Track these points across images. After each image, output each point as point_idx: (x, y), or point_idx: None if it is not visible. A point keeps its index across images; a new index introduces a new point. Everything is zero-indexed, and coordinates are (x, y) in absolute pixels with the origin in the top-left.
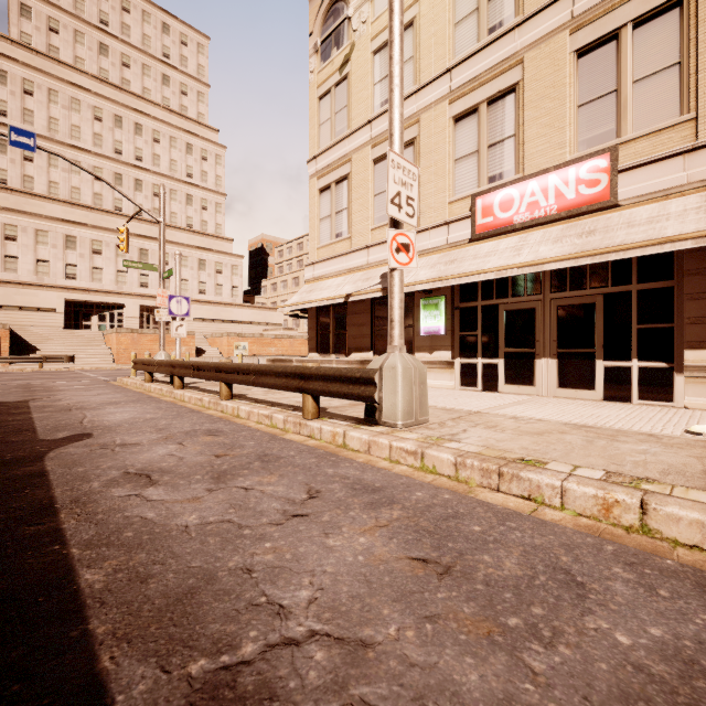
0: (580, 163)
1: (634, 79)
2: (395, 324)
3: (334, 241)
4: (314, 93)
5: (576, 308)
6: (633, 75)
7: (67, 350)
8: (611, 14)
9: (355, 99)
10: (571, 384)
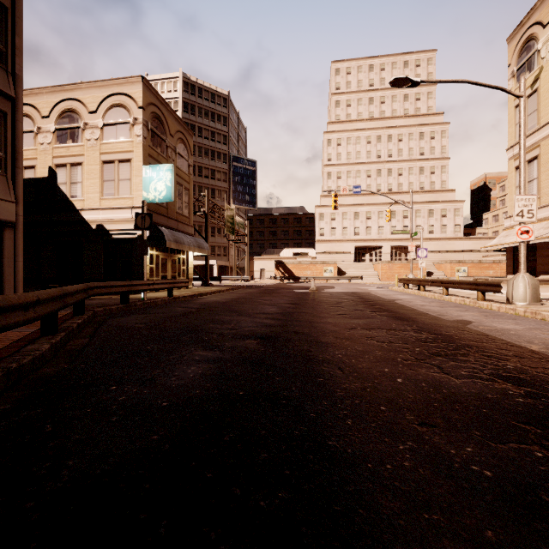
0: None
1: None
2: (520, 264)
3: None
4: (511, 104)
5: None
6: None
7: (357, 273)
8: None
9: (543, 105)
10: None
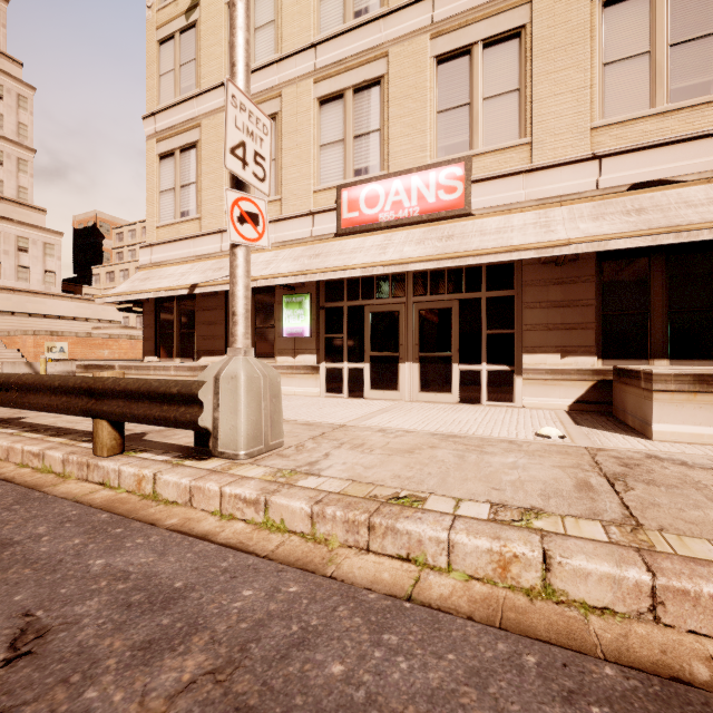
0: (440, 168)
1: (484, 97)
2: (238, 319)
3: (179, 220)
4: (153, 34)
5: (436, 312)
6: (483, 92)
7: None
8: (466, 29)
9: (206, 54)
10: (432, 388)
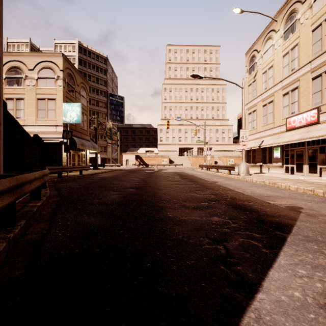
0: (311, 111)
1: (325, 88)
2: (242, 158)
3: (252, 129)
4: (247, 84)
5: (312, 150)
6: (325, 86)
7: (180, 162)
8: (320, 69)
9: (258, 87)
10: (311, 172)
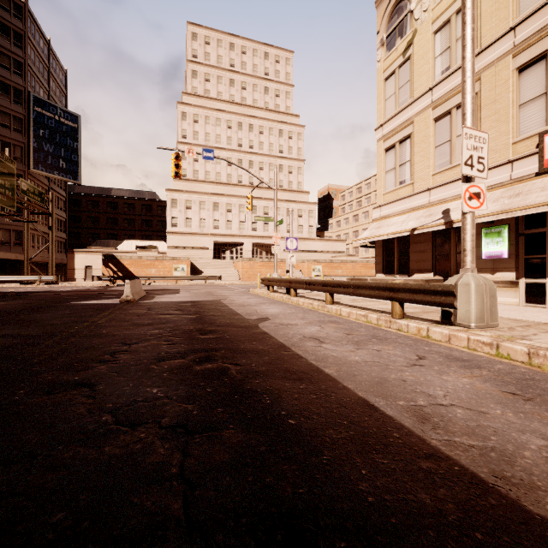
0: None
1: None
2: (467, 253)
3: (398, 187)
4: (381, 76)
5: None
6: None
7: (216, 272)
8: None
9: (417, 74)
10: None
